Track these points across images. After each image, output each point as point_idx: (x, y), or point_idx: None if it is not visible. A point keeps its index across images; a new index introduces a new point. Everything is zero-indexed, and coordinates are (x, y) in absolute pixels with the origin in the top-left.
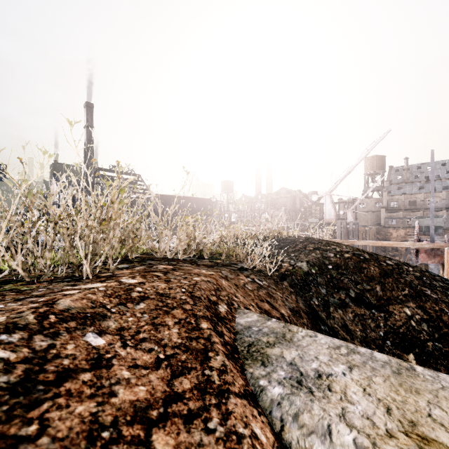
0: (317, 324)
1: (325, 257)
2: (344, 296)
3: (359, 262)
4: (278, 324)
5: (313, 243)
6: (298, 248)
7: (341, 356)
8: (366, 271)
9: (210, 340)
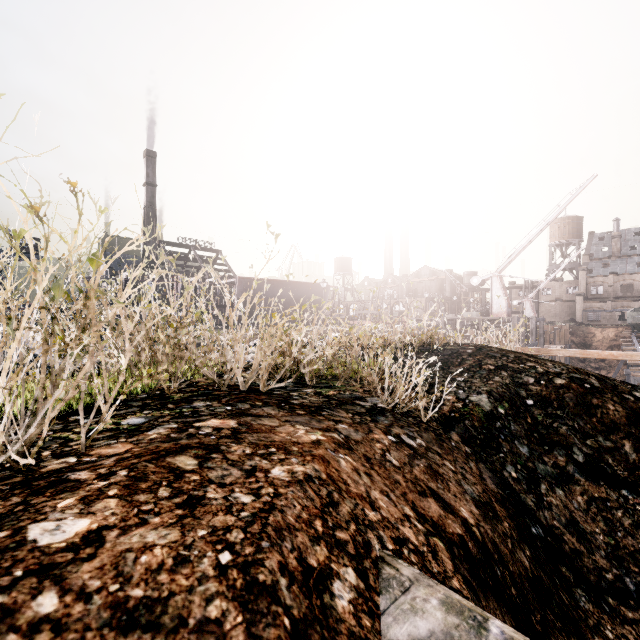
0: (525, 526)
1: (518, 384)
2: (564, 460)
3: (585, 395)
4: None
5: (492, 356)
6: (467, 365)
7: None
8: (600, 413)
9: None
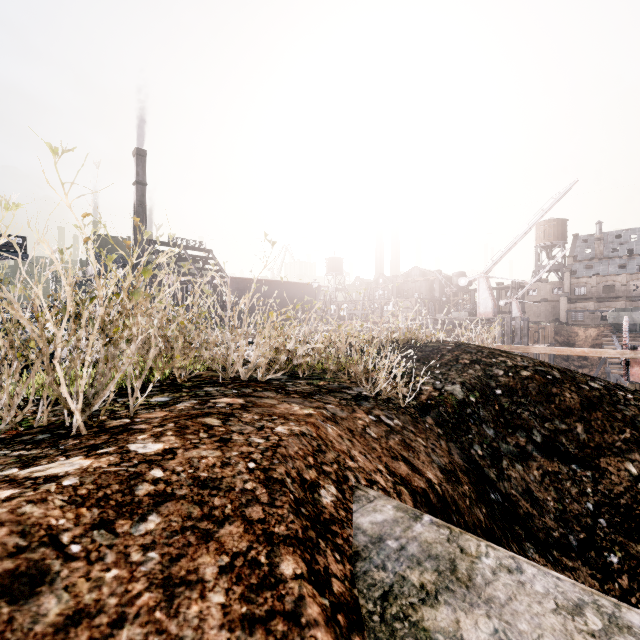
0: (484, 491)
1: (489, 376)
2: (525, 441)
3: (546, 385)
4: (436, 532)
5: (468, 352)
6: (445, 360)
7: (593, 639)
8: (558, 400)
9: (299, 618)
